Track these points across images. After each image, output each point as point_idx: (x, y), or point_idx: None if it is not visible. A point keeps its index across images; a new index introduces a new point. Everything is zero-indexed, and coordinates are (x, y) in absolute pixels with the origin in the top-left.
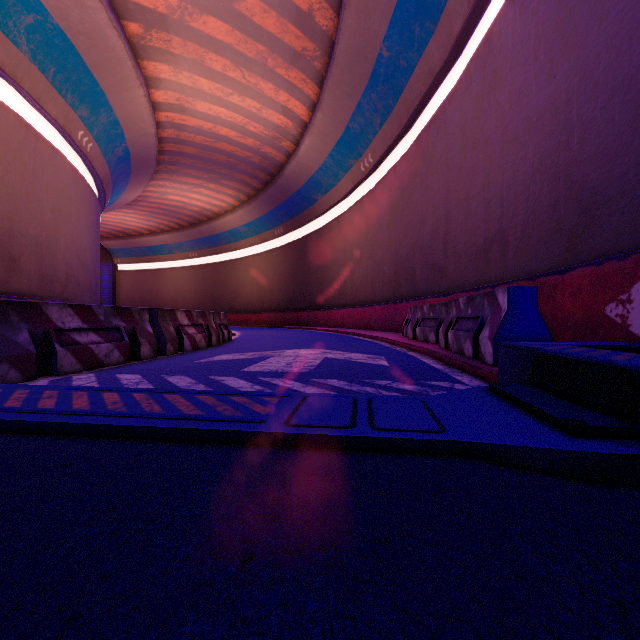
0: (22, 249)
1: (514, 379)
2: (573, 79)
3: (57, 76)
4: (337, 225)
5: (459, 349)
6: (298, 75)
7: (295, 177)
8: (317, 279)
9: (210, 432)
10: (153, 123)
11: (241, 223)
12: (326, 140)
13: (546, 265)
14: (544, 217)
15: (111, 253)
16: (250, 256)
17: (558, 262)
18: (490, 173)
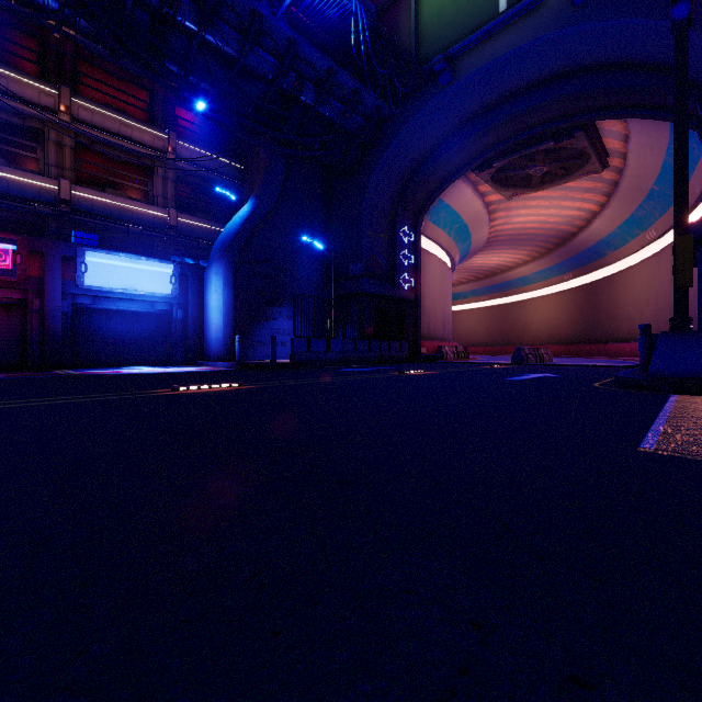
0: (445, 320)
1: None
2: None
3: (457, 239)
4: (626, 274)
5: None
6: (590, 195)
7: (585, 240)
8: (607, 317)
9: (583, 366)
10: (487, 236)
11: (531, 272)
12: (614, 221)
13: None
14: None
15: None
16: (538, 297)
17: None
18: None
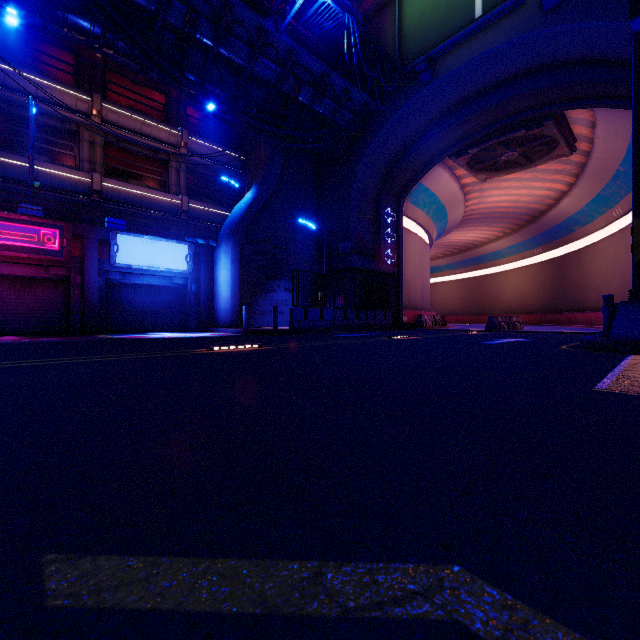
0: (424, 292)
1: None
2: None
3: (435, 218)
4: (594, 249)
5: None
6: (559, 176)
7: (555, 218)
8: (575, 288)
9: (552, 332)
10: (462, 215)
11: (503, 247)
12: (582, 199)
13: None
14: None
15: None
16: (510, 270)
17: None
18: None
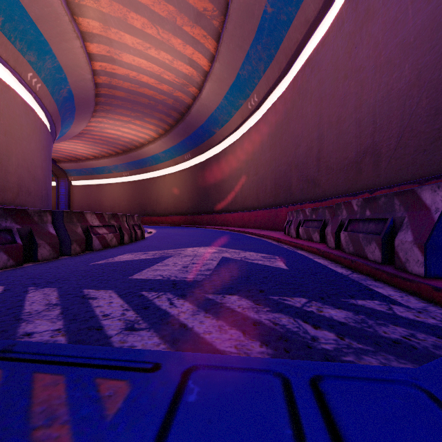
0: None
1: None
2: None
3: (6, 25)
4: (230, 150)
5: (357, 251)
6: (200, 32)
7: (199, 115)
8: (215, 191)
9: None
10: (89, 70)
11: (160, 150)
12: (222, 85)
13: (425, 171)
14: (422, 127)
15: (66, 172)
16: (167, 175)
17: (440, 167)
18: (362, 96)
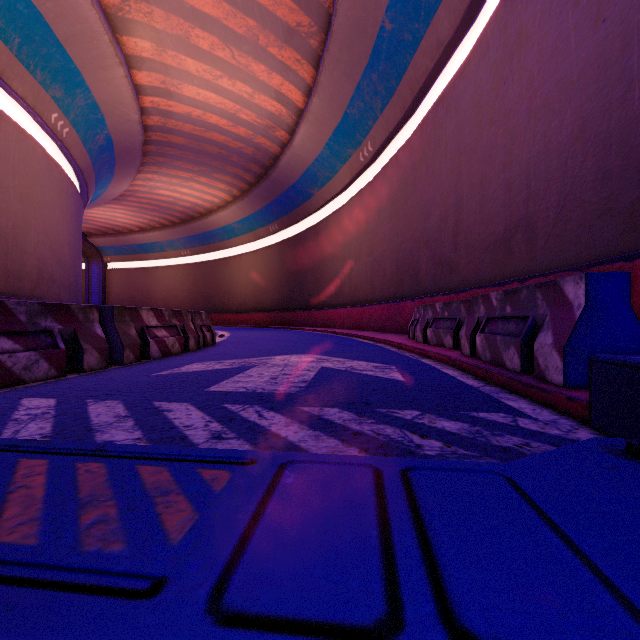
0: None
1: (637, 420)
2: (633, 18)
3: (23, 48)
4: (334, 220)
5: (495, 358)
6: (292, 55)
7: (290, 170)
8: (313, 277)
9: None
10: (136, 108)
11: (234, 219)
12: (323, 128)
13: (591, 253)
14: (588, 195)
15: (101, 251)
16: (244, 254)
17: (609, 249)
18: (512, 150)
